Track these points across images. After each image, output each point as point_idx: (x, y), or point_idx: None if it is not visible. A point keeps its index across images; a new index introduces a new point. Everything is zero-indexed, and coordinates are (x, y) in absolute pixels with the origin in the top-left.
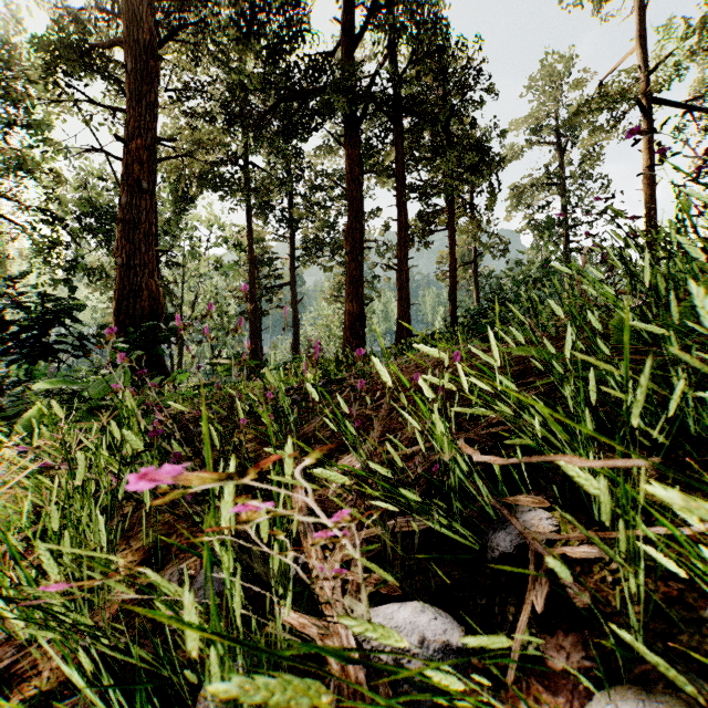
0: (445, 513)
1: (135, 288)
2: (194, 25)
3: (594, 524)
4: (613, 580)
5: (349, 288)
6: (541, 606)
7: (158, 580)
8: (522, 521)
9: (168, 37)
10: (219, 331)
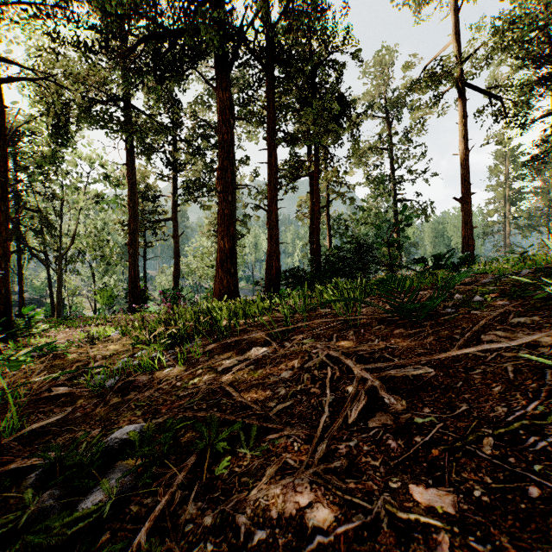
0: None
1: None
2: None
3: None
4: None
5: (220, 226)
6: None
7: None
8: None
9: None
10: (101, 261)
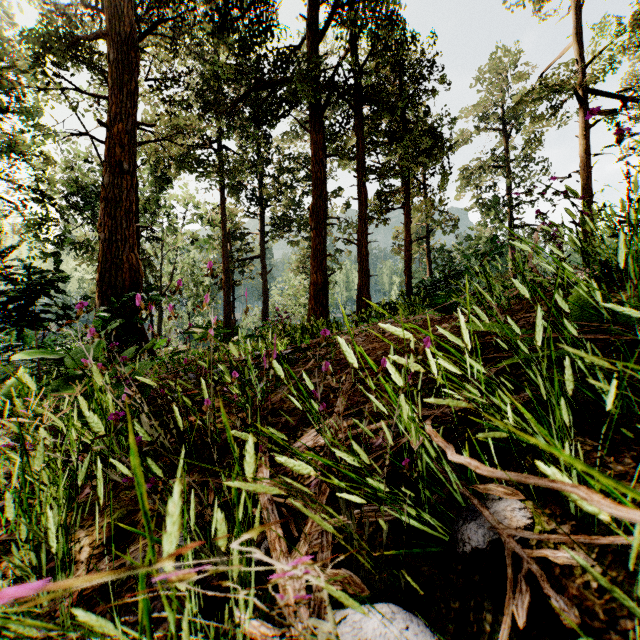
0: (413, 504)
1: (117, 261)
2: (171, 20)
3: (571, 518)
4: (598, 586)
5: (313, 261)
6: (523, 619)
7: (92, 618)
8: (494, 512)
9: (148, 30)
10: (195, 299)
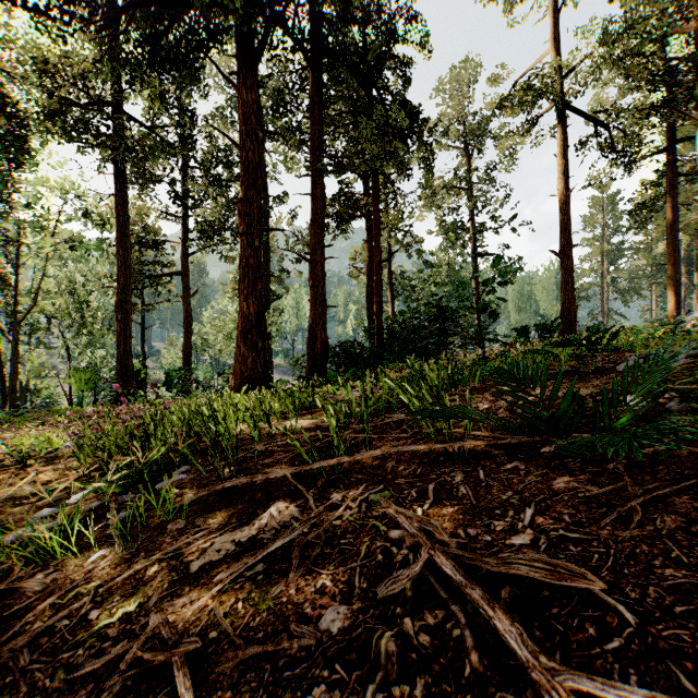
0: None
1: None
2: None
3: None
4: None
5: (242, 281)
6: None
7: None
8: None
9: None
10: (79, 330)
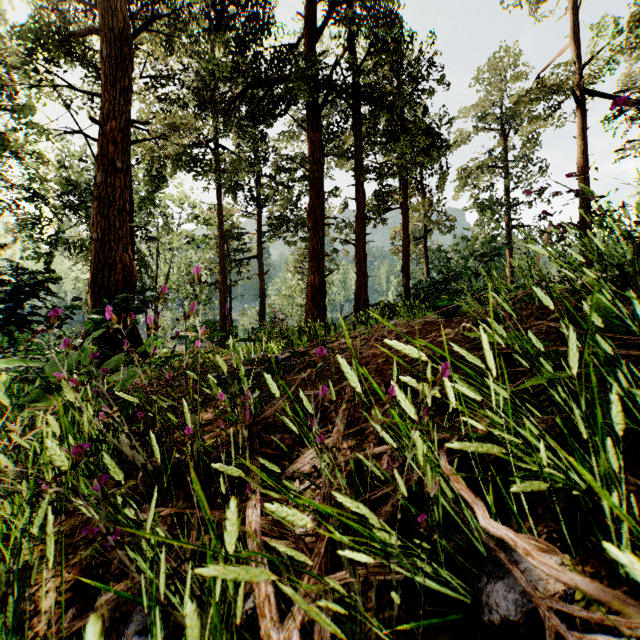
0: (429, 560)
1: (110, 261)
2: (167, 17)
3: (620, 582)
4: None
5: (310, 261)
6: None
7: None
8: (525, 569)
9: (143, 27)
10: (192, 300)
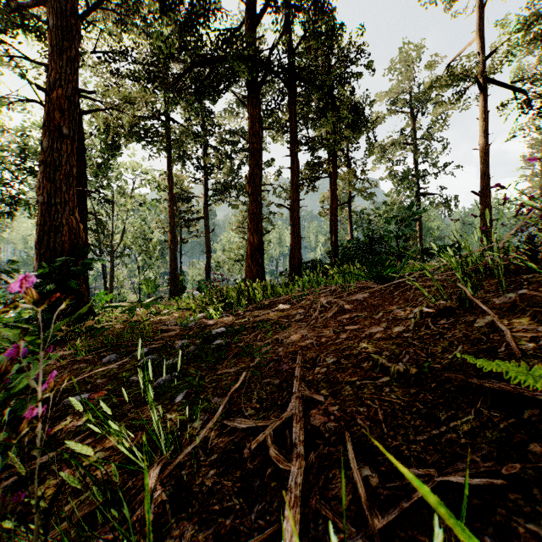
0: None
1: (56, 223)
2: None
3: None
4: None
5: (250, 223)
6: None
7: None
8: None
9: (94, 6)
10: (145, 255)
